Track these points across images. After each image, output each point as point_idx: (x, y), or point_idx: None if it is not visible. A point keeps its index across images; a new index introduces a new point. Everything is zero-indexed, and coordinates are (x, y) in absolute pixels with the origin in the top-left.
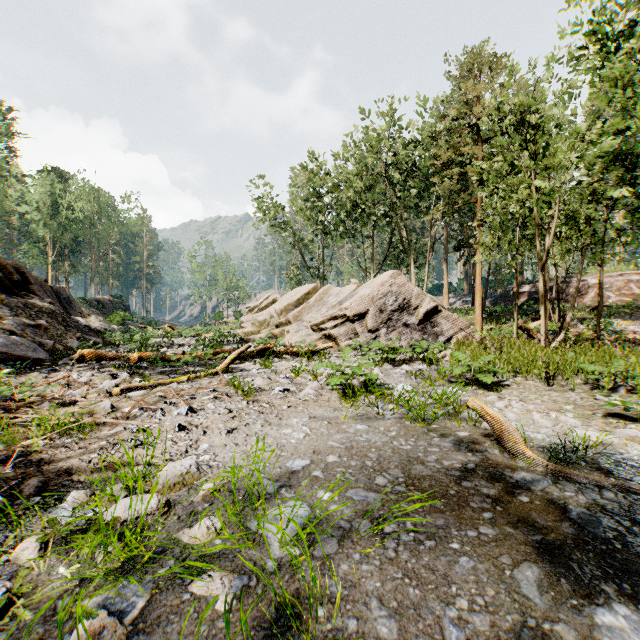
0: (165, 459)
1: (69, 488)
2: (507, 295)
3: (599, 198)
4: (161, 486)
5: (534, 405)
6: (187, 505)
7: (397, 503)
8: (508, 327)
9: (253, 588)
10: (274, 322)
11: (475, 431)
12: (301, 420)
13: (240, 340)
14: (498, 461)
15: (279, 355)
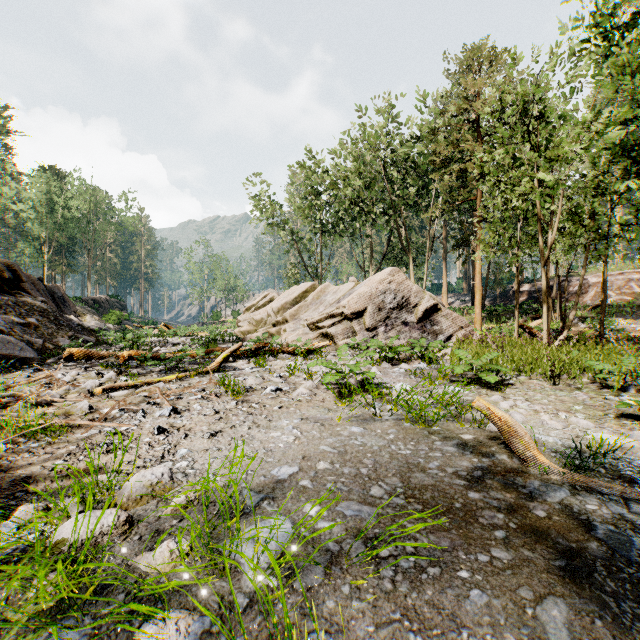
0: (137, 466)
1: (22, 501)
2: (506, 294)
3: (603, 192)
4: (126, 499)
5: (541, 405)
6: (152, 522)
7: (395, 519)
8: (508, 326)
9: (215, 634)
10: (271, 321)
11: (480, 434)
12: (292, 422)
13: (236, 339)
14: (507, 468)
15: (274, 354)
